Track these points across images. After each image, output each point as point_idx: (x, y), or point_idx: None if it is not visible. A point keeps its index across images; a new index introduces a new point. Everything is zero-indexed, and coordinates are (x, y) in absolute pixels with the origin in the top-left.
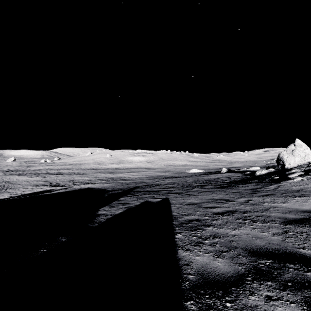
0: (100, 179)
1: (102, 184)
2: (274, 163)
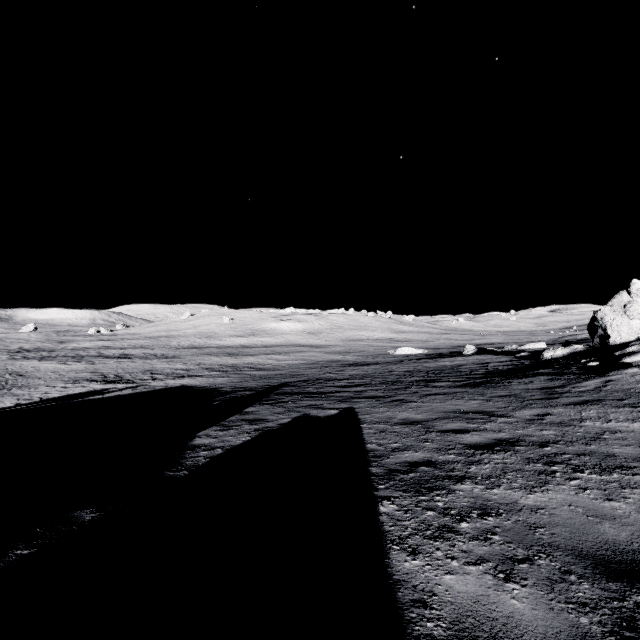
0: (208, 367)
1: (212, 378)
2: (575, 335)
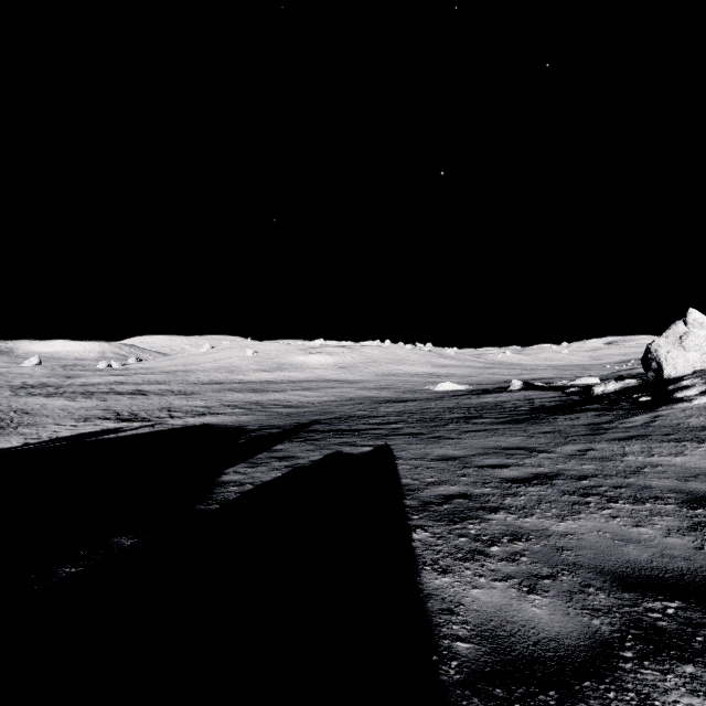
0: (230, 404)
1: (236, 416)
2: (632, 369)
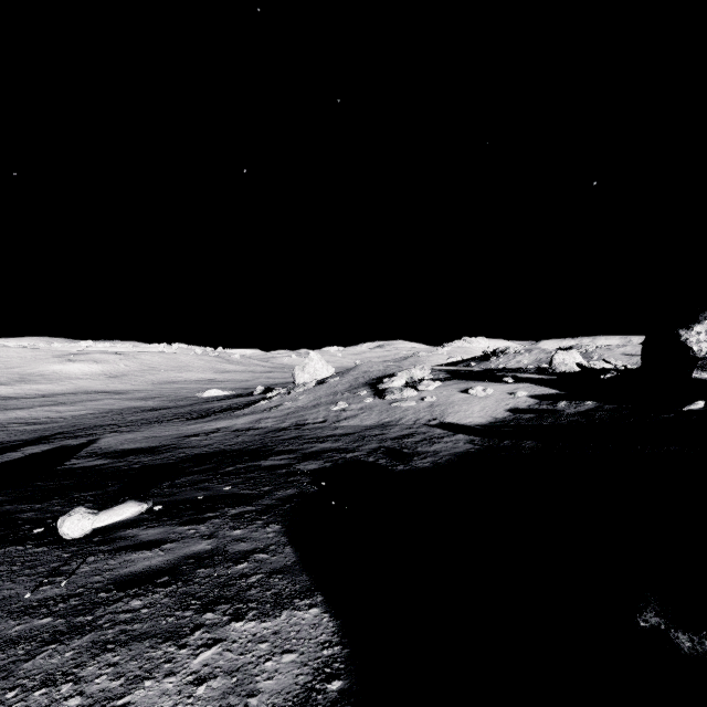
0: None
1: None
2: None
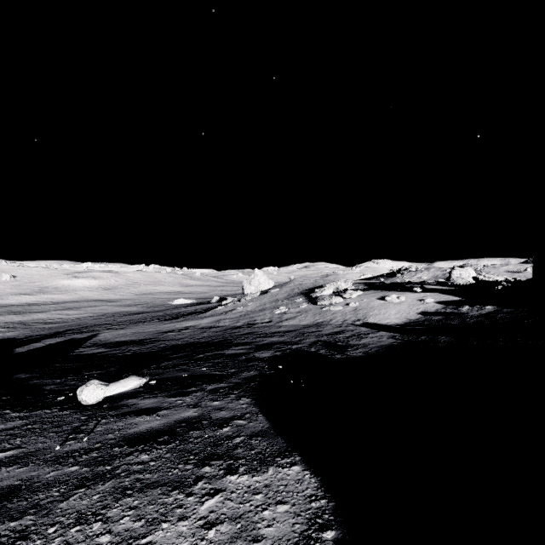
0: None
1: (1, 333)
2: None
